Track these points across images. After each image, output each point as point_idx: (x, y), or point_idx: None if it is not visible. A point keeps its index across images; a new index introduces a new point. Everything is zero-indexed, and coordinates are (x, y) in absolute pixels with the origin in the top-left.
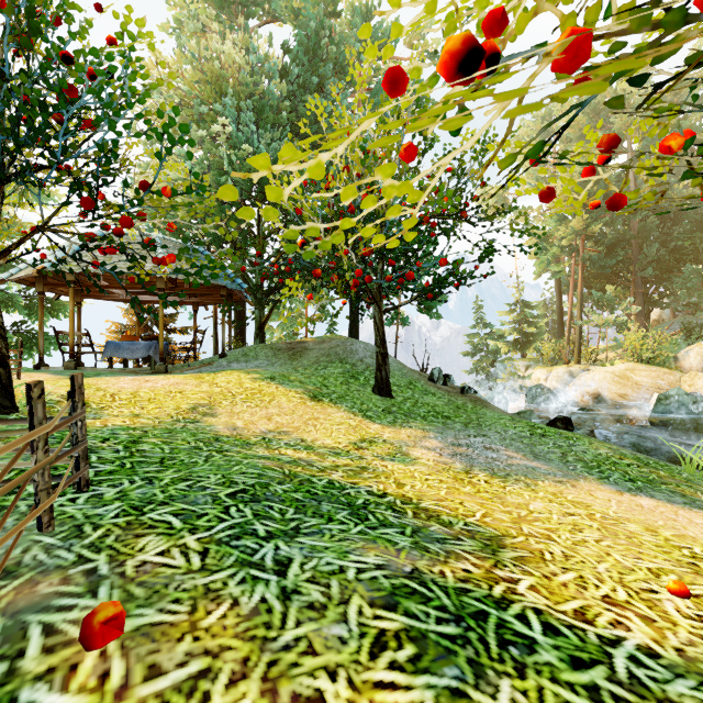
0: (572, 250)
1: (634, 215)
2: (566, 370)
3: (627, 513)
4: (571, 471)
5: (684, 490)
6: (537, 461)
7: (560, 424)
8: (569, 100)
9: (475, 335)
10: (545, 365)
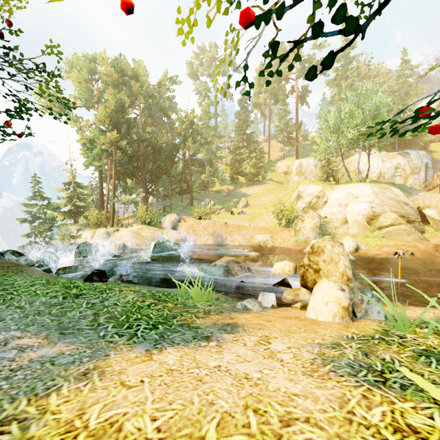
0: (109, 154)
1: (142, 142)
2: (105, 231)
3: (165, 405)
4: (102, 341)
5: (186, 318)
6: (63, 341)
7: (96, 278)
8: (107, 58)
9: (33, 205)
10: (92, 228)
